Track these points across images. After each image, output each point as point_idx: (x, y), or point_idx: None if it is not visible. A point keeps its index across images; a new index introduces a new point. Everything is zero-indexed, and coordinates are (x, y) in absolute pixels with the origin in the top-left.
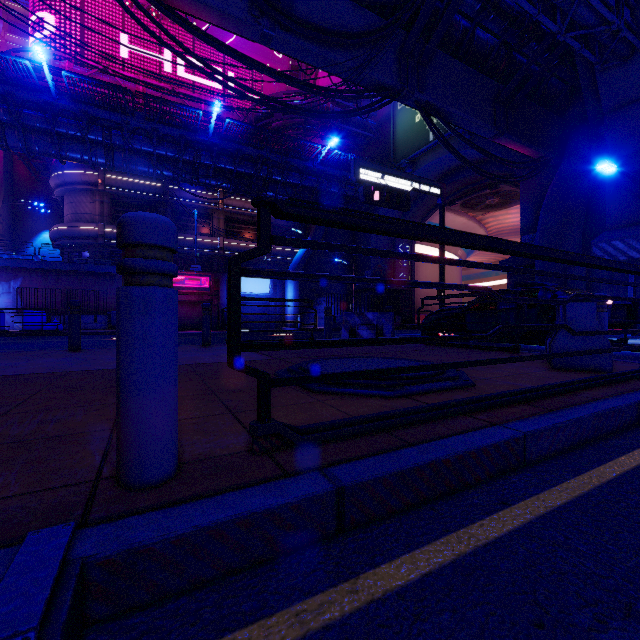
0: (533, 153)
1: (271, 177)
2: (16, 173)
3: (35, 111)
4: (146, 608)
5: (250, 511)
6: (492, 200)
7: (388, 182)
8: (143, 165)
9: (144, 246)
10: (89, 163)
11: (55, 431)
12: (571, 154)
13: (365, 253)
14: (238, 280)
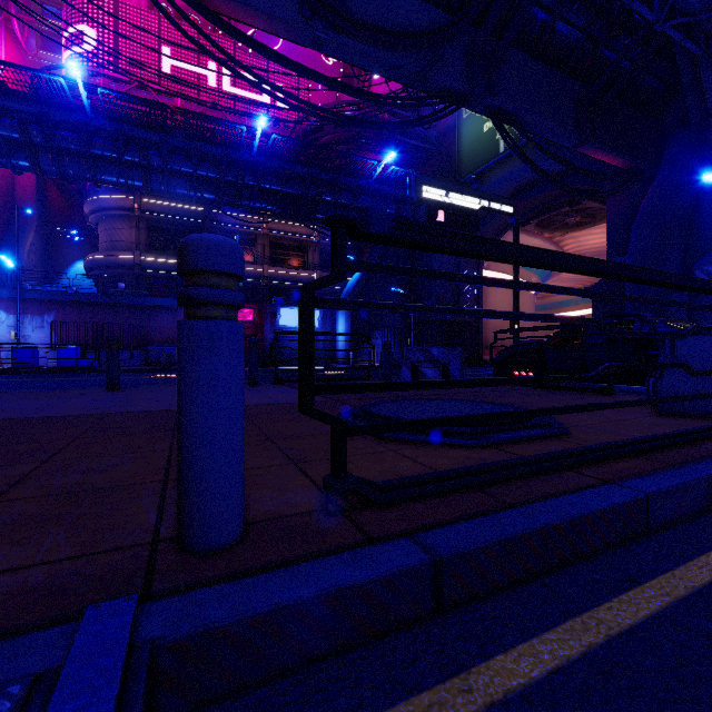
0: (623, 163)
1: (321, 198)
2: (49, 199)
3: (69, 132)
4: (221, 701)
5: (337, 586)
6: (572, 219)
7: (454, 200)
8: (182, 187)
9: (209, 273)
10: (125, 186)
11: (102, 482)
12: (669, 163)
13: (453, 279)
14: (311, 312)
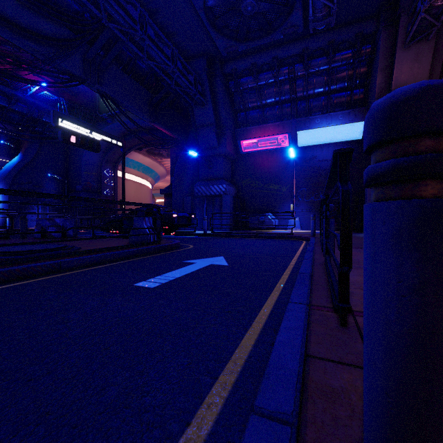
0: (173, 135)
1: None
2: None
3: None
4: None
5: None
6: (164, 152)
7: (83, 132)
8: None
9: None
10: None
11: None
12: (190, 140)
13: None
14: None
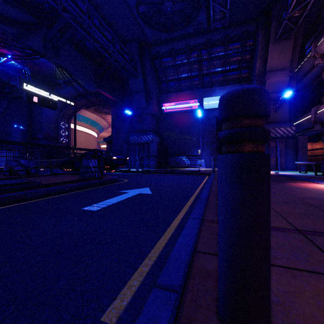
0: (113, 98)
1: None
2: None
3: None
4: None
5: None
6: (106, 110)
7: (43, 94)
8: None
9: None
10: None
11: None
12: (126, 102)
13: None
14: None
